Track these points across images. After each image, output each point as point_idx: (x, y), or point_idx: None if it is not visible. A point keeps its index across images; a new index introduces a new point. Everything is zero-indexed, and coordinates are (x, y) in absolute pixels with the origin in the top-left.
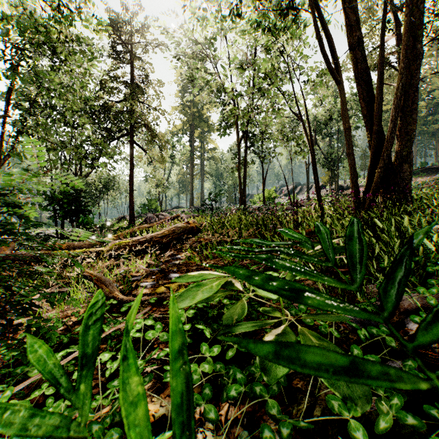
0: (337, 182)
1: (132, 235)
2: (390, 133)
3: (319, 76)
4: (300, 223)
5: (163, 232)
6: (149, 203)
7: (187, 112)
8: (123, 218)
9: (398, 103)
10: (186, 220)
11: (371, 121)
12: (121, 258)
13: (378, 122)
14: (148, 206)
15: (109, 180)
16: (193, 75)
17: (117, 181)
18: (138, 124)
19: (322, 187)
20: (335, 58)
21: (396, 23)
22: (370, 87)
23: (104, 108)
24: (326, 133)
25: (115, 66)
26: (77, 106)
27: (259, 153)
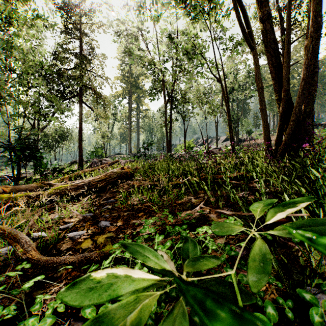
0: (237, 135)
1: (76, 178)
2: (302, 90)
3: (233, 47)
4: (218, 169)
5: (100, 177)
6: (96, 150)
7: (126, 81)
8: (75, 162)
9: (310, 63)
10: (123, 165)
11: (279, 82)
12: (55, 204)
13: (287, 82)
14: (95, 152)
15: (63, 132)
16: (130, 49)
17: (70, 133)
18: (86, 87)
19: (226, 139)
20: (250, 27)
21: (280, 20)
22: (278, 54)
23: (57, 73)
24: (229, 100)
25: (67, 40)
26: (32, 69)
27: (181, 112)
